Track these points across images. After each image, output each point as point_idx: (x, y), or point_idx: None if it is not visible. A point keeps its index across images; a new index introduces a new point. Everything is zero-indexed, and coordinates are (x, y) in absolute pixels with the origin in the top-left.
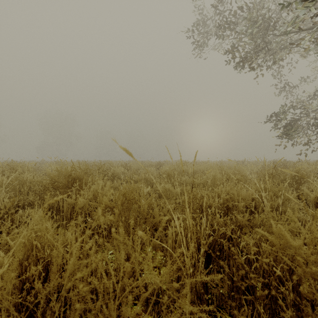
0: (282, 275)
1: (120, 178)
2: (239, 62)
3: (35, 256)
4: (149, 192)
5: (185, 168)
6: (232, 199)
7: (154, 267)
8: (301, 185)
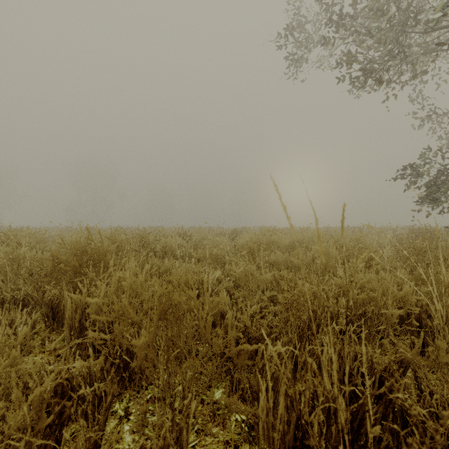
0: None
1: (175, 253)
2: (357, 77)
3: None
4: (219, 278)
5: (275, 238)
6: (371, 299)
7: (227, 443)
8: None
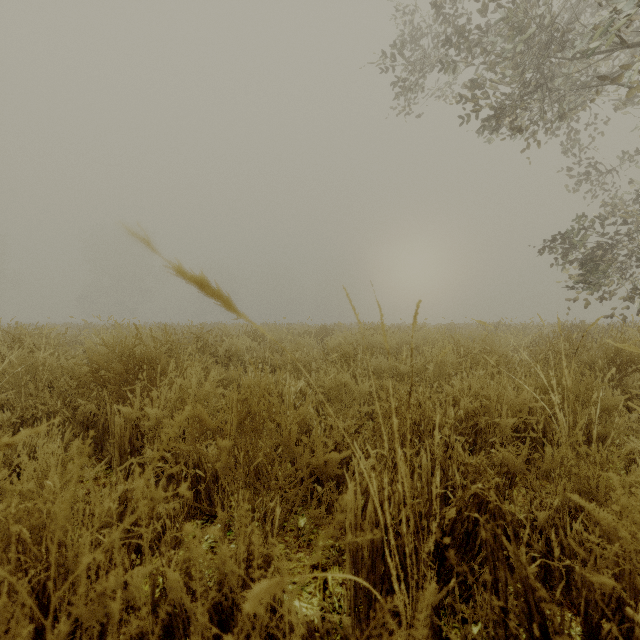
0: (636, 612)
1: (243, 359)
2: (489, 121)
3: (15, 563)
4: (303, 391)
5: (377, 339)
6: (486, 410)
7: (314, 567)
8: (628, 375)
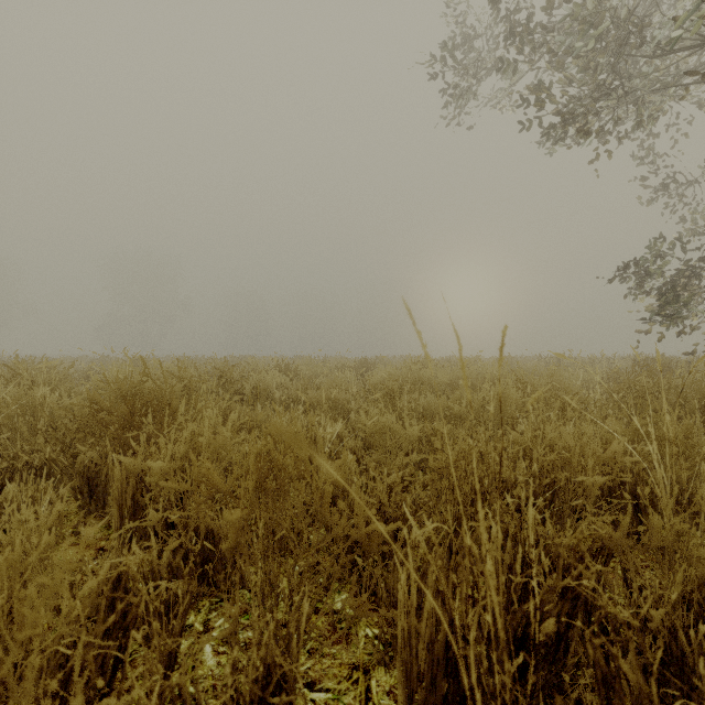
0: None
1: (273, 397)
2: (552, 125)
3: None
4: (341, 435)
5: (426, 374)
6: (564, 463)
7: (353, 667)
8: None
